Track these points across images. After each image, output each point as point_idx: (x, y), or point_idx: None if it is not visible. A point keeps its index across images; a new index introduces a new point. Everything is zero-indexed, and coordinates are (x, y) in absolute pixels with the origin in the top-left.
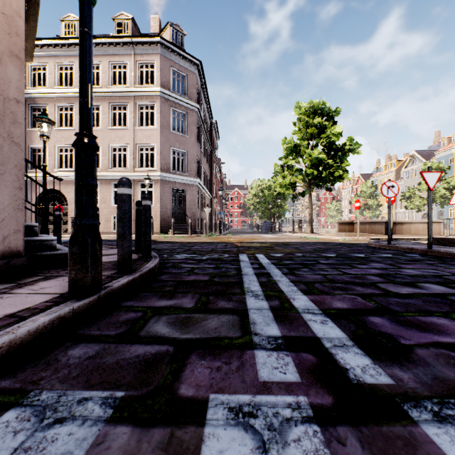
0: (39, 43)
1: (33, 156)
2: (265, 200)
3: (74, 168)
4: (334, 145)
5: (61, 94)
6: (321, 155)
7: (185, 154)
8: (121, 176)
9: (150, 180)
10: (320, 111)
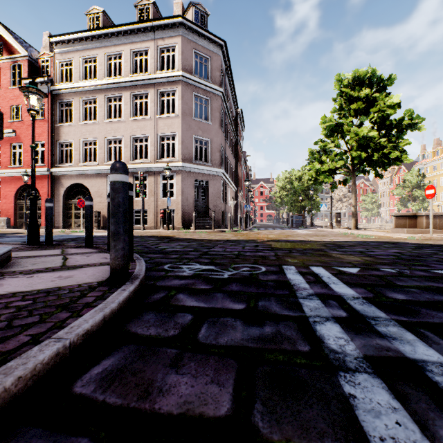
0: (65, 39)
1: (60, 151)
2: (294, 192)
3: (97, 162)
4: (387, 120)
5: (85, 87)
6: (372, 132)
7: (209, 143)
8: (143, 168)
9: (170, 171)
10: (368, 82)
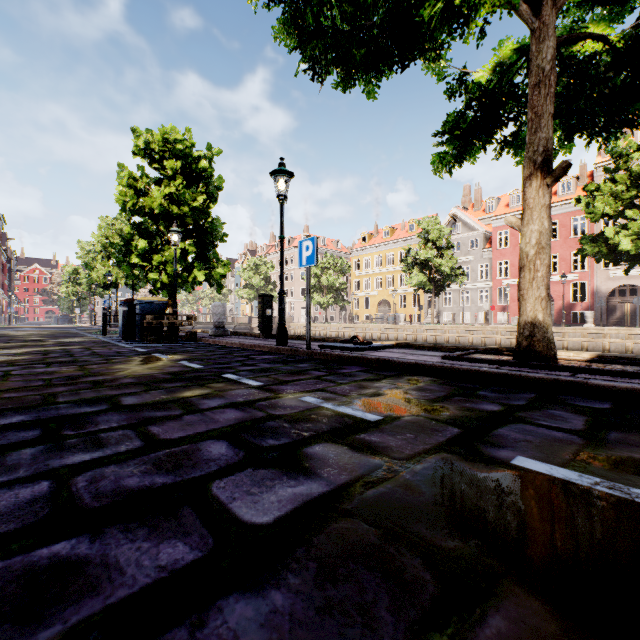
0: None
1: None
2: None
3: None
4: None
5: None
6: None
7: None
8: None
9: None
10: None
